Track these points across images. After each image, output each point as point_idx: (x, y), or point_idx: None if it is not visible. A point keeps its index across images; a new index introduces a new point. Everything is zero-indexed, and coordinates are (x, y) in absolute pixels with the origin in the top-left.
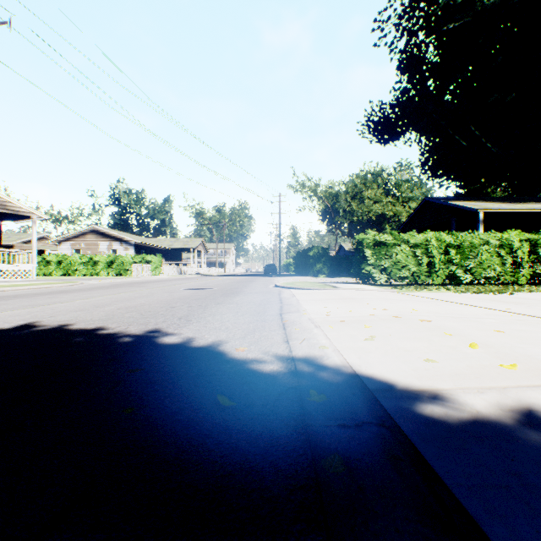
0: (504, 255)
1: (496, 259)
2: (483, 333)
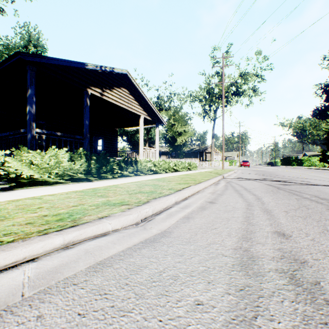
0: None
1: None
2: None
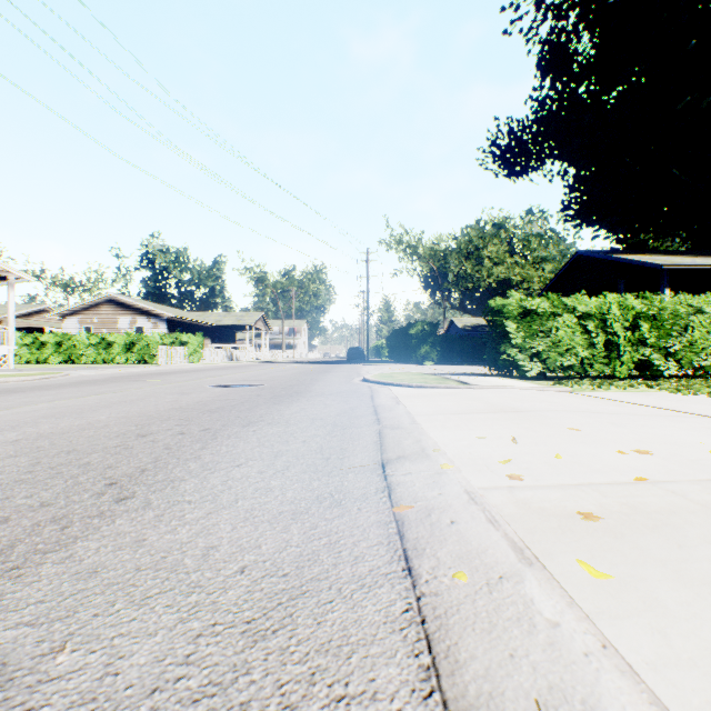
0: None
1: None
2: None
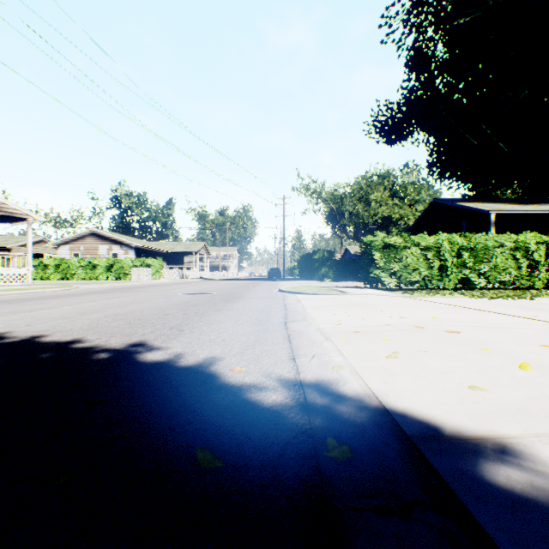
0: (519, 258)
1: (511, 262)
2: (527, 348)
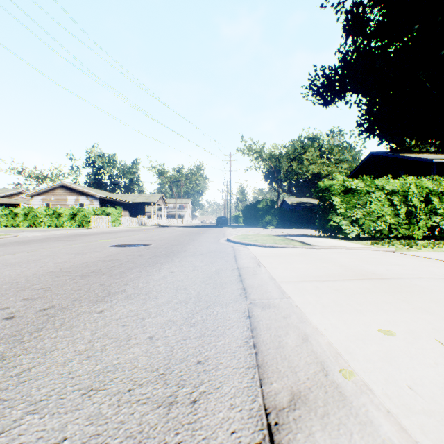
0: None
1: None
2: None
